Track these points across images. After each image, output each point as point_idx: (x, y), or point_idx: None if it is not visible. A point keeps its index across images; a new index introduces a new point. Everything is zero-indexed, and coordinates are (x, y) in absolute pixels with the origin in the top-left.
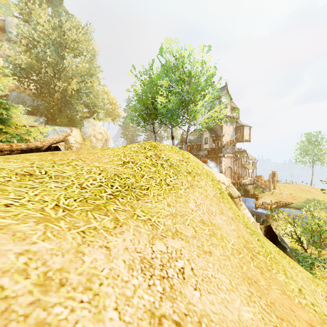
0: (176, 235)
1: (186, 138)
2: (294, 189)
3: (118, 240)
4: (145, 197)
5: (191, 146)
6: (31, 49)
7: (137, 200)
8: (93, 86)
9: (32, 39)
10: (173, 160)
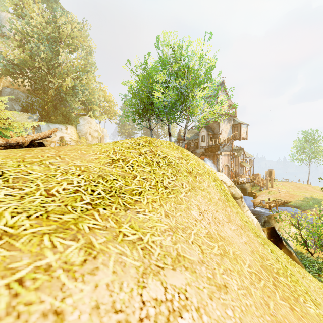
0: (178, 262)
1: (184, 135)
2: (291, 187)
3: (85, 288)
4: (137, 206)
5: (188, 144)
6: (25, 44)
7: (125, 209)
8: (89, 82)
9: (26, 34)
10: (171, 157)
